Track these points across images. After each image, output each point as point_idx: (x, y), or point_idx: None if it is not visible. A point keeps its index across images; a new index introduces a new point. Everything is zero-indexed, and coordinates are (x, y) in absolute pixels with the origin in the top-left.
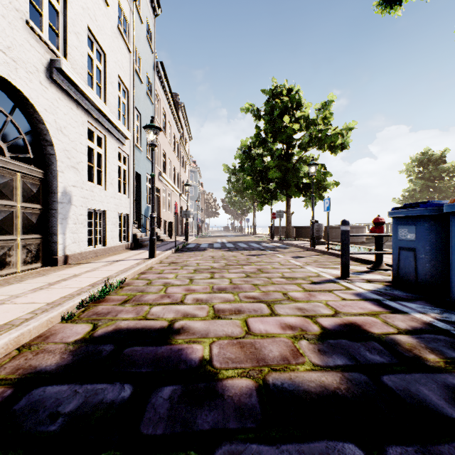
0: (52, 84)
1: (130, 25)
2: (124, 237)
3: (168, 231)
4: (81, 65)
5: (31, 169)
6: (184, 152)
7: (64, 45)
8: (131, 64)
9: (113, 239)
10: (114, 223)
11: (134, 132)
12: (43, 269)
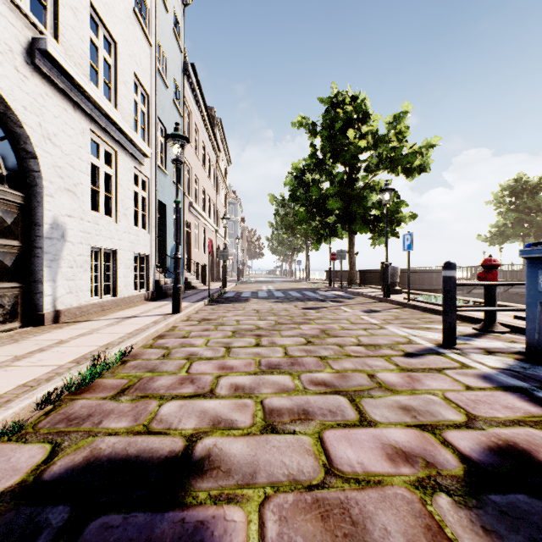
0: (35, 73)
1: (151, 12)
2: (143, 284)
3: (201, 276)
4: (80, 52)
5: (3, 190)
6: (221, 179)
7: (54, 22)
8: (153, 61)
9: (127, 288)
10: (129, 266)
11: (156, 149)
12: (21, 331)
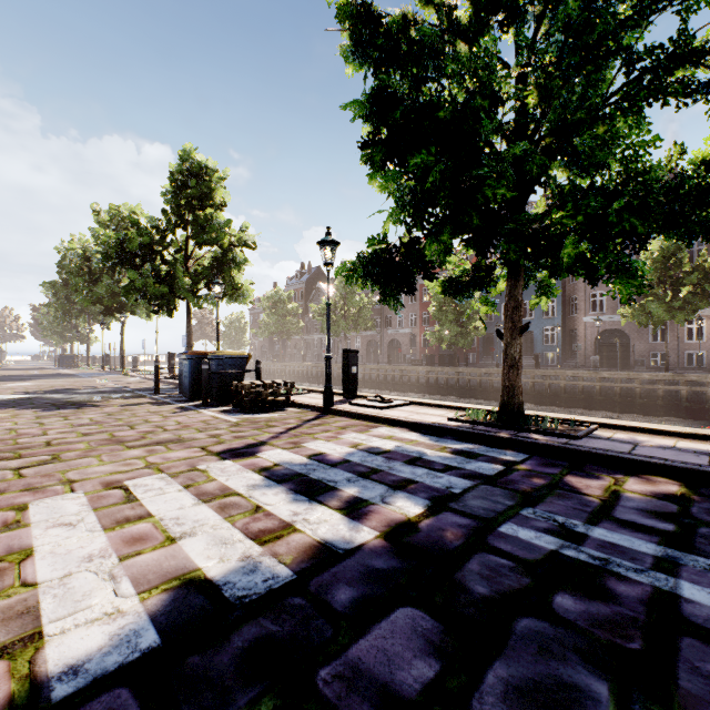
0: None
1: None
2: None
3: None
4: None
5: None
6: None
7: None
8: None
9: None
10: None
11: None
12: None
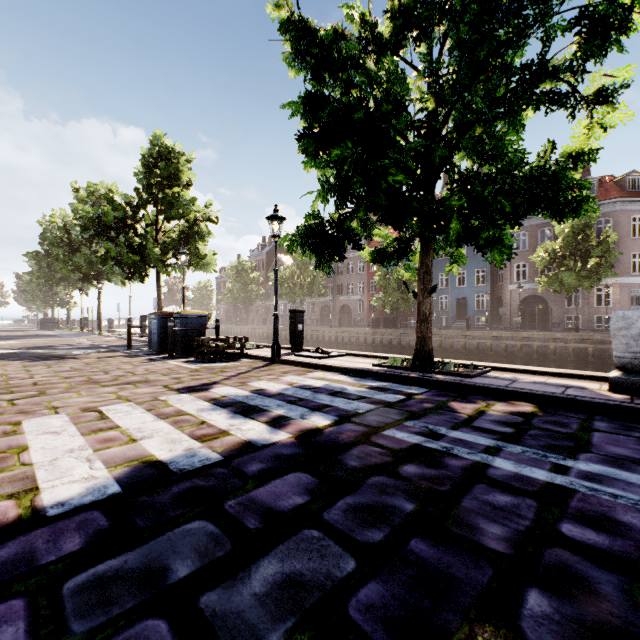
0: None
1: None
2: None
3: None
4: None
5: None
6: None
7: None
8: None
9: None
10: None
11: None
12: None
